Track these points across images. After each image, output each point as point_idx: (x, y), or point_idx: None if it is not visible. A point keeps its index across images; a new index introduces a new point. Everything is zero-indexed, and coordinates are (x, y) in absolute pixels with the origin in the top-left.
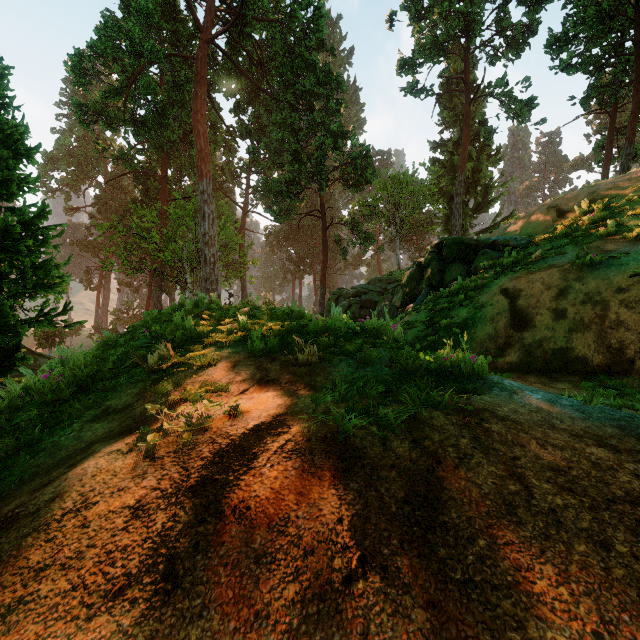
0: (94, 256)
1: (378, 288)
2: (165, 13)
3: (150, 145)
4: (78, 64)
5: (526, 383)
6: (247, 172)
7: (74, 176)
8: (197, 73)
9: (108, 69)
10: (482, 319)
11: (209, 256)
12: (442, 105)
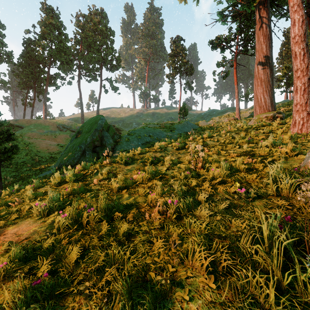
0: None
1: None
2: None
3: None
4: None
5: None
6: None
7: None
8: None
9: None
10: None
11: None
12: None
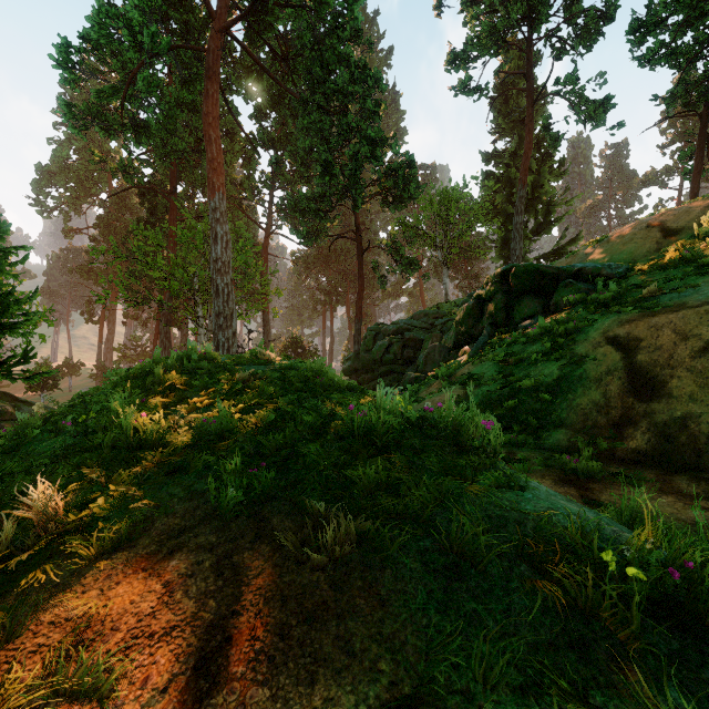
0: (96, 285)
1: (424, 324)
2: (173, 0)
3: (155, 155)
4: (65, 56)
5: (684, 498)
6: (270, 187)
7: (73, 193)
8: (208, 68)
9: (106, 66)
10: (583, 379)
11: (222, 286)
12: (496, 110)
